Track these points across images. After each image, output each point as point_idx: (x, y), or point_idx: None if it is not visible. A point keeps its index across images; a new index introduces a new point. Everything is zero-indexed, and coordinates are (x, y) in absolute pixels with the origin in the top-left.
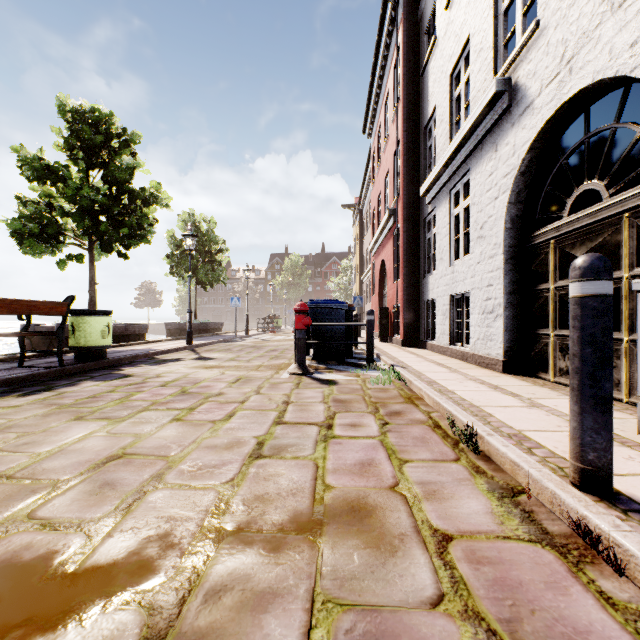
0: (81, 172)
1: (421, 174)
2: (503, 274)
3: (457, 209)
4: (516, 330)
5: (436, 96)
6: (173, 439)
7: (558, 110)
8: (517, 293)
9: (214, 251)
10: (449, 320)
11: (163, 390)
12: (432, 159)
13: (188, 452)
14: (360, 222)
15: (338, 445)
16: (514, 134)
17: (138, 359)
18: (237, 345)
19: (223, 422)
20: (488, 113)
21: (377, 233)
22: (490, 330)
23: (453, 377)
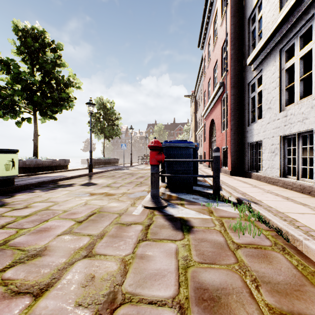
0: (29, 69)
1: (245, 52)
2: None
3: (290, 61)
4: None
5: None
6: None
7: None
8: None
9: (113, 119)
10: (279, 156)
11: None
12: (256, 37)
13: None
14: (195, 103)
15: None
16: None
17: (44, 184)
18: (121, 172)
19: None
20: None
21: (208, 102)
22: None
23: None
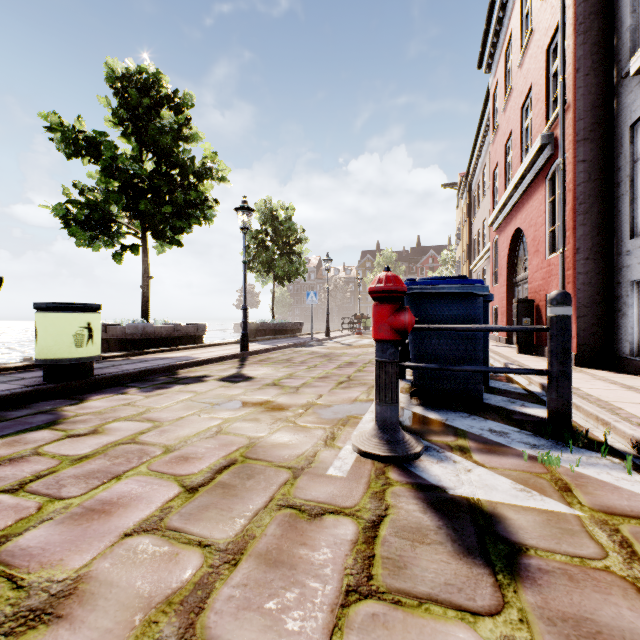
0: (135, 151)
1: (620, 46)
2: None
3: None
4: None
5: None
6: None
7: None
8: None
9: (292, 241)
10: None
11: None
12: None
13: None
14: (468, 199)
15: None
16: None
17: (151, 375)
18: (306, 352)
19: None
20: None
21: (508, 190)
22: None
23: None
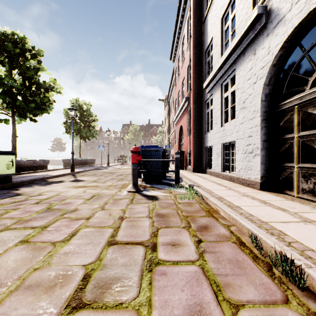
0: (7, 71)
1: (203, 77)
2: (260, 129)
3: (226, 94)
4: (268, 163)
5: (212, 32)
6: (0, 273)
7: (306, 17)
8: (268, 141)
9: (90, 120)
10: (221, 157)
11: (34, 207)
12: (210, 68)
13: (0, 300)
14: (168, 108)
15: (162, 277)
16: (269, 40)
17: (35, 181)
18: (101, 172)
19: (63, 244)
20: (250, 31)
21: (178, 111)
22: (250, 163)
23: (232, 194)
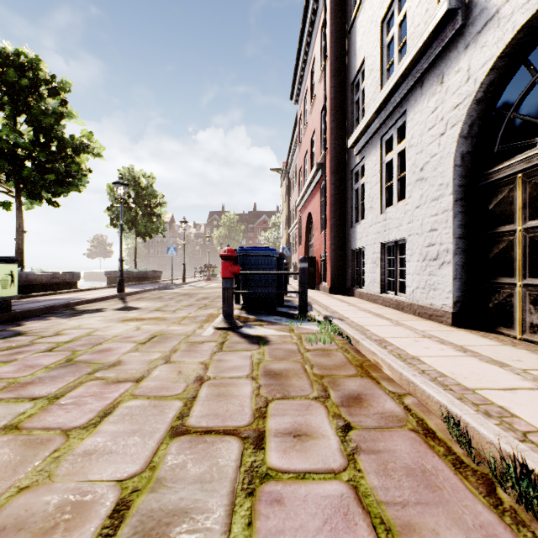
0: (8, 118)
1: (348, 128)
2: (452, 216)
3: (389, 155)
4: (466, 278)
5: (365, 47)
6: None
7: None
8: (467, 238)
9: (153, 205)
10: (380, 268)
11: (43, 358)
12: (360, 112)
13: None
14: (287, 183)
15: (275, 509)
16: (469, 57)
17: (54, 310)
18: (170, 293)
19: (84, 433)
20: (433, 41)
21: (304, 188)
22: (434, 278)
23: (402, 333)
